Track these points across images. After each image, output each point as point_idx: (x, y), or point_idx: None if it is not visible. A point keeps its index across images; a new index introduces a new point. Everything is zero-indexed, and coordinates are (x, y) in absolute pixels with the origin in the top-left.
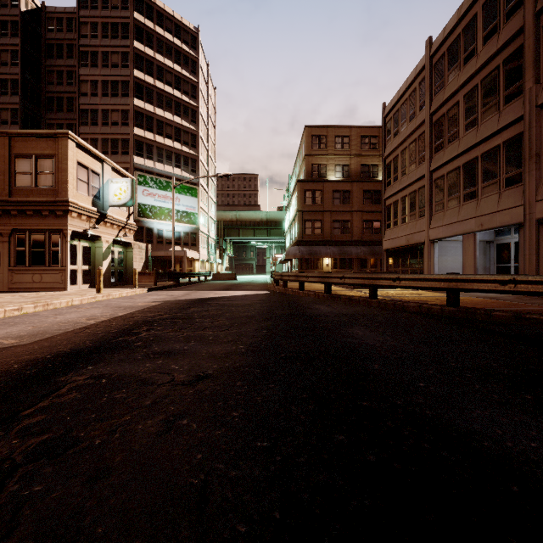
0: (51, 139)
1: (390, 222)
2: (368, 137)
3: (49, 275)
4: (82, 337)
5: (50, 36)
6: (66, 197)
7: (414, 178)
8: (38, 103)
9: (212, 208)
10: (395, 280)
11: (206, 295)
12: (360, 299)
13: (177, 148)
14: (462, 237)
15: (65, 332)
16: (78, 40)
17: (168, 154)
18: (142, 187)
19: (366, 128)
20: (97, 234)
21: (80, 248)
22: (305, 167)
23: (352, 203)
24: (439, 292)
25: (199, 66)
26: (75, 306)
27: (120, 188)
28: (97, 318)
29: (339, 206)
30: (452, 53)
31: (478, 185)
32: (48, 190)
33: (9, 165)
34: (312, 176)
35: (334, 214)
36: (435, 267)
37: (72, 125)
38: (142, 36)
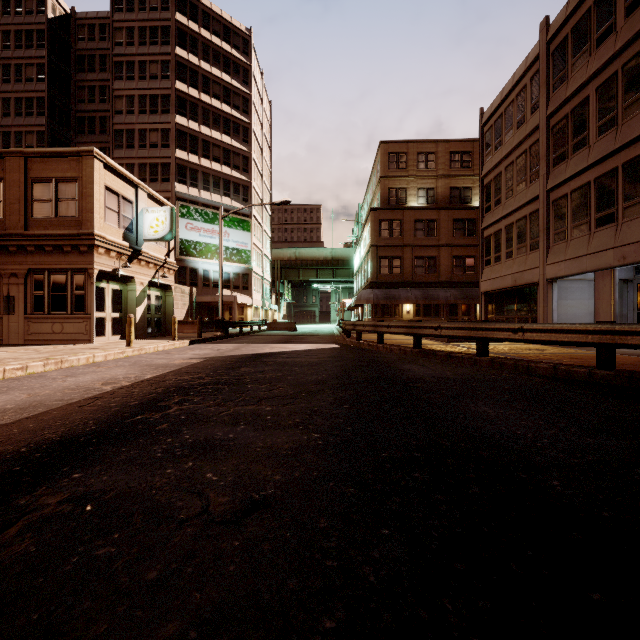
0: (74, 159)
1: (490, 258)
2: (459, 154)
3: (72, 324)
4: (87, 413)
5: (81, 47)
6: (91, 229)
7: (524, 200)
8: (67, 125)
9: (267, 244)
10: (516, 331)
11: (261, 350)
12: (463, 356)
13: (226, 173)
14: (594, 275)
15: (67, 404)
16: (112, 49)
17: (215, 181)
18: (185, 219)
19: (457, 142)
20: (129, 275)
21: (109, 291)
22: (381, 192)
23: (439, 235)
24: (565, 347)
25: (252, 75)
26: (95, 364)
27: (157, 219)
28: (118, 382)
29: (423, 239)
30: (579, 35)
31: (618, 205)
32: (71, 221)
33: (25, 192)
34: (389, 202)
35: (417, 249)
36: (554, 314)
37: (105, 149)
38: (186, 40)
